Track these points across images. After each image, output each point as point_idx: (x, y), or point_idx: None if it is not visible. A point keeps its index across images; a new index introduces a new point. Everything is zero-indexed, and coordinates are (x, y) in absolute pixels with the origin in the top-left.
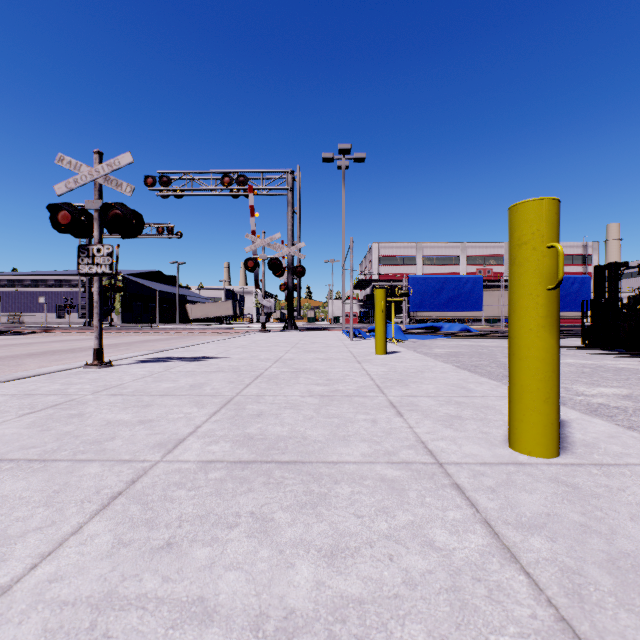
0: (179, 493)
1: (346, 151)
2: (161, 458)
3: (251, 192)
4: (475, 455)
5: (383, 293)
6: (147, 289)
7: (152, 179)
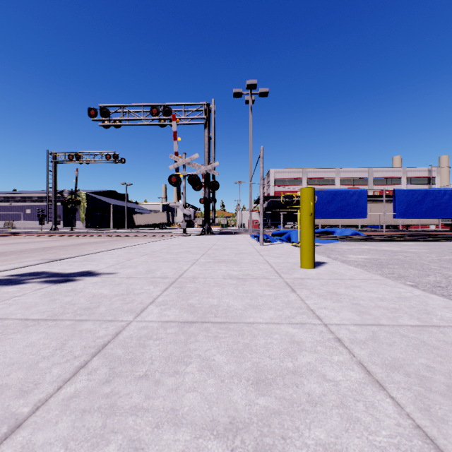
0: None
1: (253, 86)
2: None
3: (174, 120)
4: None
5: (311, 192)
6: (105, 203)
7: (94, 111)
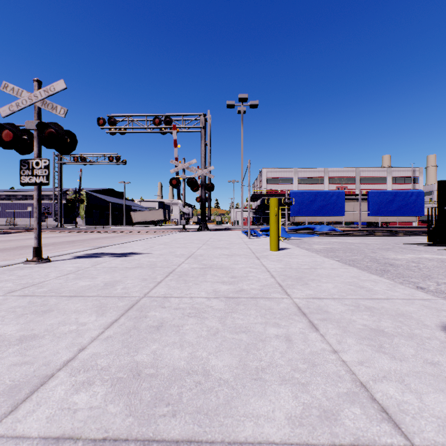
0: None
1: (244, 99)
2: None
3: (174, 129)
4: None
5: (276, 201)
6: (103, 201)
7: (103, 120)
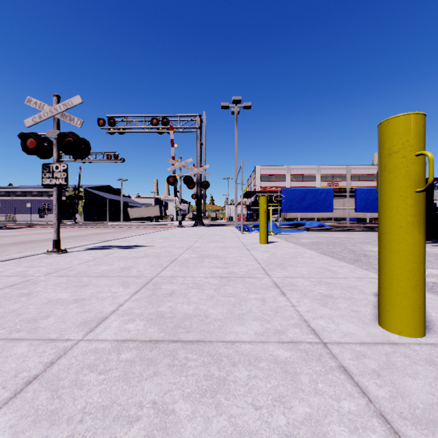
0: (90, 377)
1: (238, 101)
2: (83, 337)
3: (171, 130)
4: (352, 334)
5: (265, 199)
6: (101, 198)
7: (103, 121)
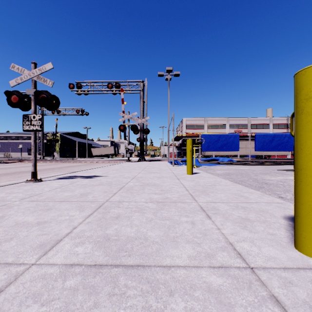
0: (31, 309)
1: (170, 71)
2: (36, 261)
3: (122, 91)
4: (275, 258)
5: (191, 141)
6: (72, 141)
7: (72, 85)
